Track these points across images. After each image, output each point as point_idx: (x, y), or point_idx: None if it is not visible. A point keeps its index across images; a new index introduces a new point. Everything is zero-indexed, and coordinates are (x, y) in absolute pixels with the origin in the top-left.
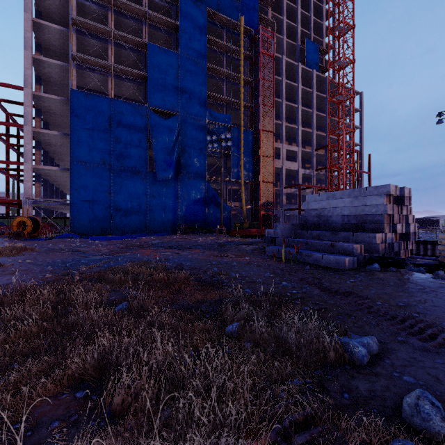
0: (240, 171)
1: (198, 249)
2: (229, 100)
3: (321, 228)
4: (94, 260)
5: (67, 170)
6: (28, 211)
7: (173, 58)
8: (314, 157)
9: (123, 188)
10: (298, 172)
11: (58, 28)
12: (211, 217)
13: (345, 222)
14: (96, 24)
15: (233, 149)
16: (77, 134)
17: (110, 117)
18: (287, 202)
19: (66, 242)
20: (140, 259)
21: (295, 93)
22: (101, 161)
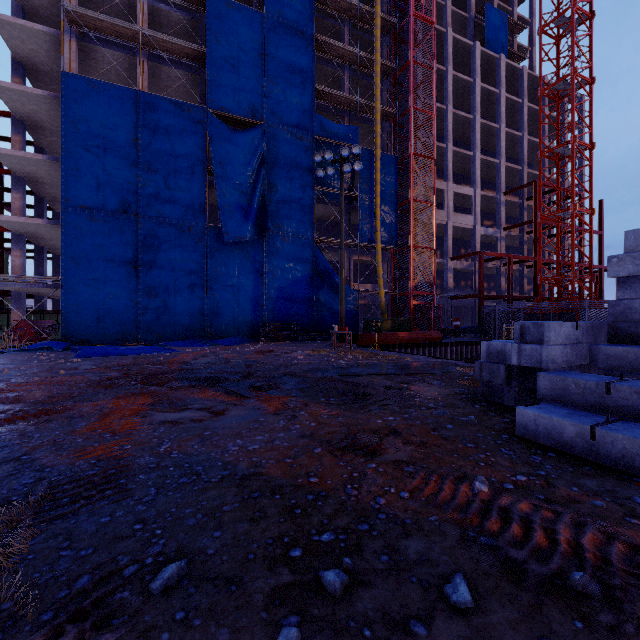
0: (374, 228)
1: (282, 397)
2: (355, 101)
3: None
4: None
5: (60, 225)
6: None
7: (253, 22)
8: (502, 206)
9: (161, 257)
10: (475, 231)
11: None
12: (322, 311)
13: None
14: None
15: (361, 188)
16: (74, 156)
17: (136, 125)
18: (453, 285)
19: (15, 361)
20: (6, 479)
21: (468, 97)
22: (120, 207)
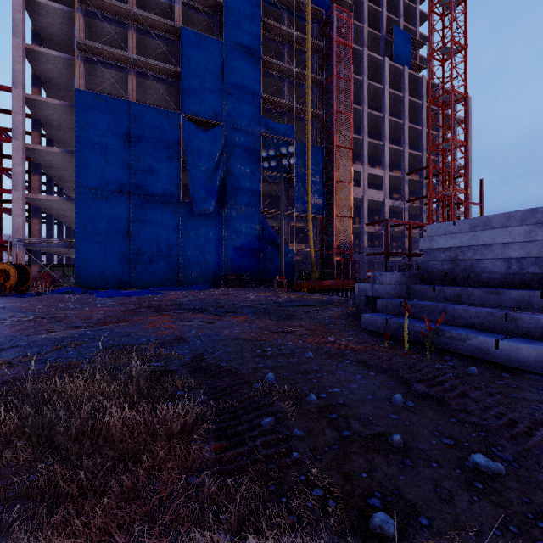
0: (306, 202)
1: (244, 316)
2: (292, 106)
3: (458, 281)
4: (49, 340)
5: (72, 201)
6: (19, 255)
7: (215, 48)
8: (406, 184)
9: (147, 225)
10: (384, 203)
11: (60, 8)
12: (267, 265)
13: (512, 271)
14: (111, 1)
15: (297, 172)
16: (84, 151)
17: (129, 127)
18: (369, 245)
19: (57, 300)
20: (134, 339)
21: (380, 99)
22: (117, 188)
